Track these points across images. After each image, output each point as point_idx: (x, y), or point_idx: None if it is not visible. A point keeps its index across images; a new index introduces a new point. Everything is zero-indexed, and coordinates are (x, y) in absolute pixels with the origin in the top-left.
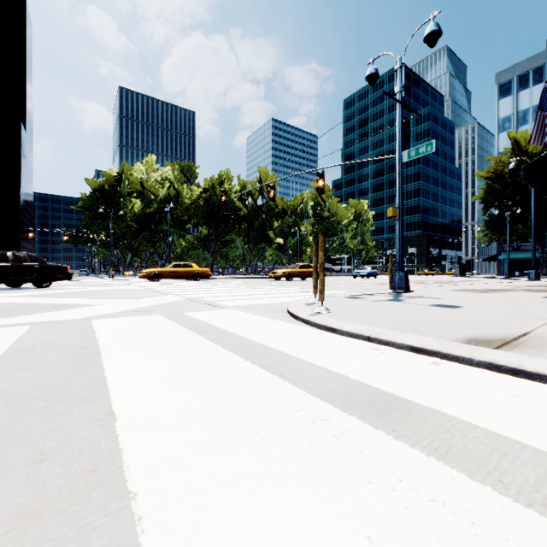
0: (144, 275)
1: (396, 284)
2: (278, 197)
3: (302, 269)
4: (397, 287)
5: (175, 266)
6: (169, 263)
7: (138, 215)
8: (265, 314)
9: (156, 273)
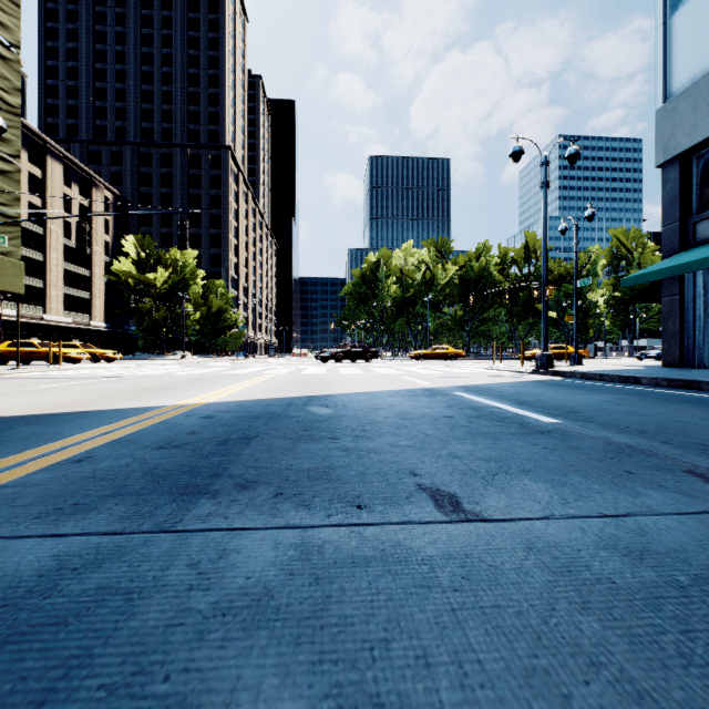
0: (413, 356)
1: (571, 361)
2: (550, 263)
3: (553, 351)
4: (572, 363)
5: (435, 349)
6: (428, 346)
7: (397, 301)
8: (475, 368)
9: (421, 354)
